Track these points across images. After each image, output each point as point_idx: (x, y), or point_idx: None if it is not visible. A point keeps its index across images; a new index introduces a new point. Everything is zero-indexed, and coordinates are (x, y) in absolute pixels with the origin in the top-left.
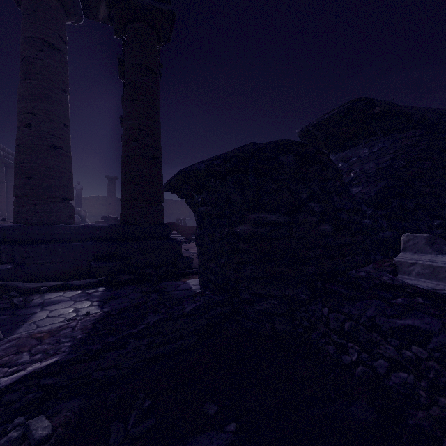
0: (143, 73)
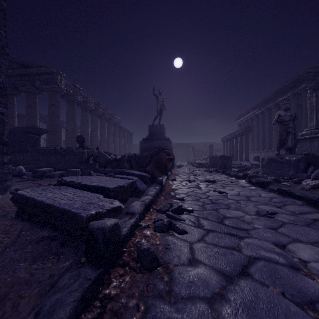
0: (50, 107)
